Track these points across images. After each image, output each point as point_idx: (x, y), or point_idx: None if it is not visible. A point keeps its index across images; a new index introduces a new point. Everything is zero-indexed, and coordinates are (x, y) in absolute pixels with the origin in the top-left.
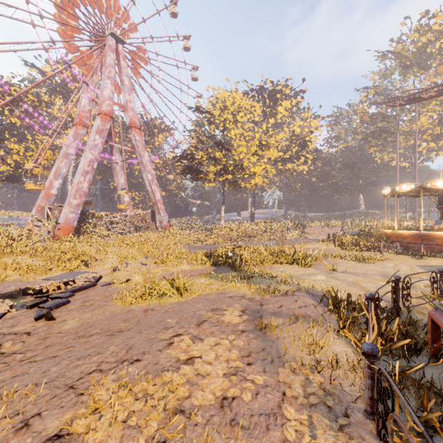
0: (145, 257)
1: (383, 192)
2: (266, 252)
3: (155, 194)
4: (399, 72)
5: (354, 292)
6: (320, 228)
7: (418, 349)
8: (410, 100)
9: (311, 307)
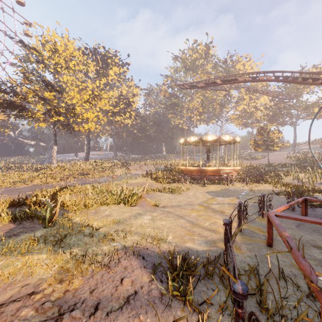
0: None
1: (180, 141)
2: (94, 192)
3: None
4: (183, 71)
5: (179, 233)
6: (140, 165)
7: None
8: (191, 86)
9: (144, 293)
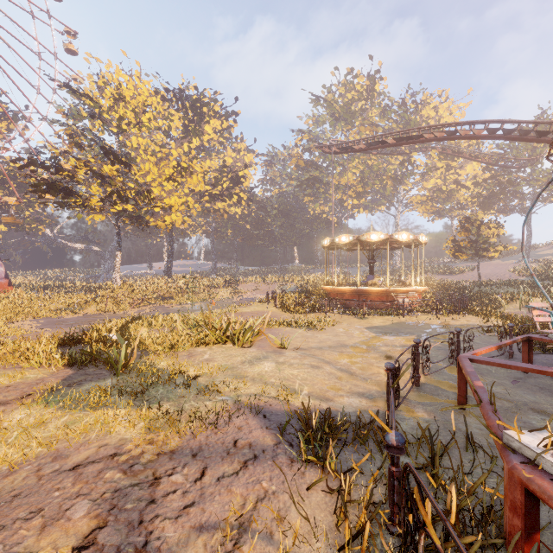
0: None
1: (323, 243)
2: (184, 326)
3: None
4: (329, 122)
5: (319, 386)
6: (256, 284)
7: None
8: (343, 149)
9: (267, 458)
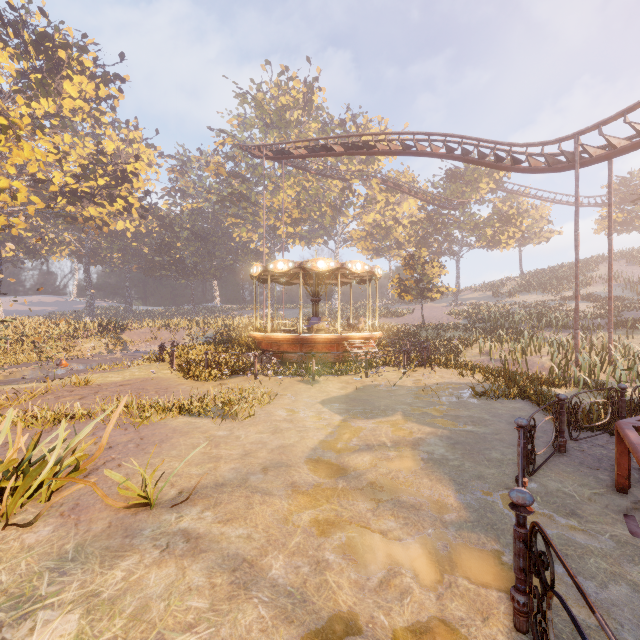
0: None
1: (252, 272)
2: None
3: None
4: (260, 127)
5: None
6: (154, 330)
7: None
8: (277, 154)
9: None
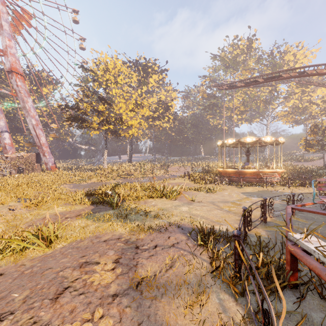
0: (18, 200)
1: (217, 144)
2: (141, 189)
3: (40, 138)
4: (223, 69)
5: (210, 219)
6: (178, 167)
7: (285, 285)
8: (230, 87)
9: (183, 243)
